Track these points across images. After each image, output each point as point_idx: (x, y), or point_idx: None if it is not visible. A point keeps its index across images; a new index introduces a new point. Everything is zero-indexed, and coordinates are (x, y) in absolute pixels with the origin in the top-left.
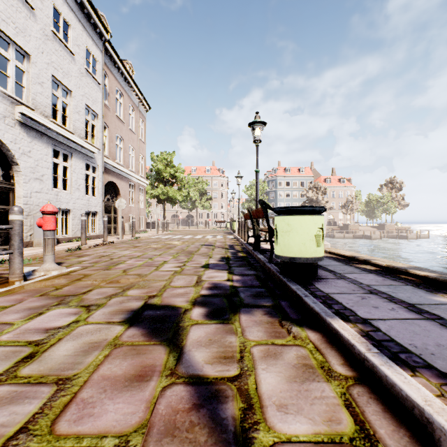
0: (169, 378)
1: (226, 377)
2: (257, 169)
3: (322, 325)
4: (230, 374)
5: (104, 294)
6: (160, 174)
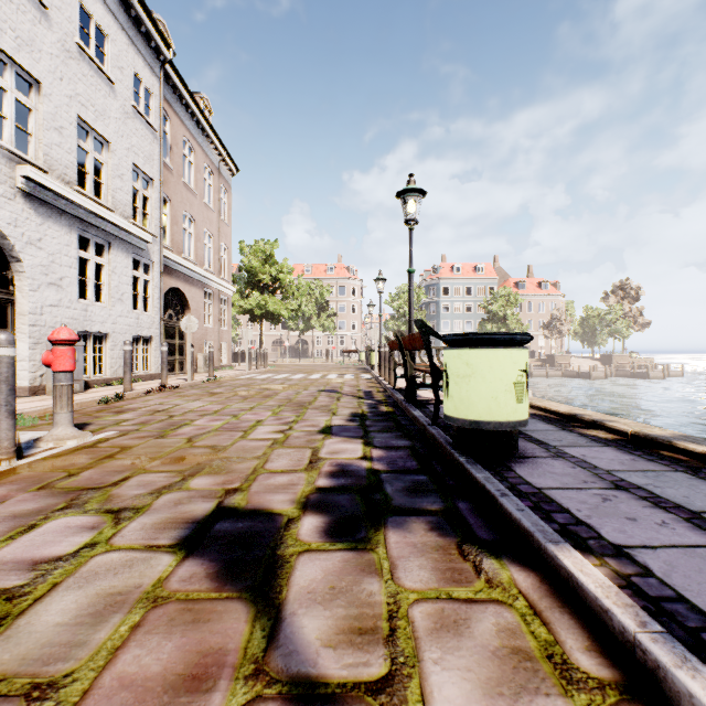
0: (250, 685)
1: (363, 682)
2: (411, 268)
3: (538, 555)
4: (372, 675)
5: (149, 486)
6: (255, 276)
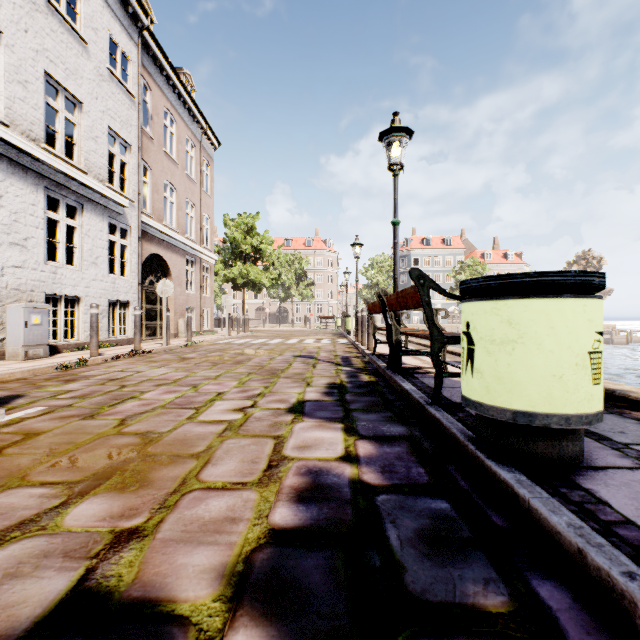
0: None
1: None
2: (395, 218)
3: None
4: None
5: None
6: (238, 247)
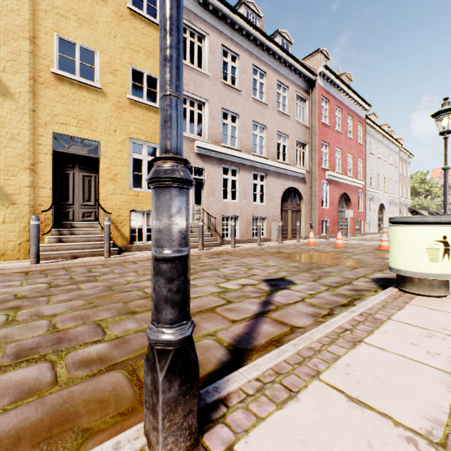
0: None
1: None
2: None
3: None
4: None
5: None
6: (415, 190)
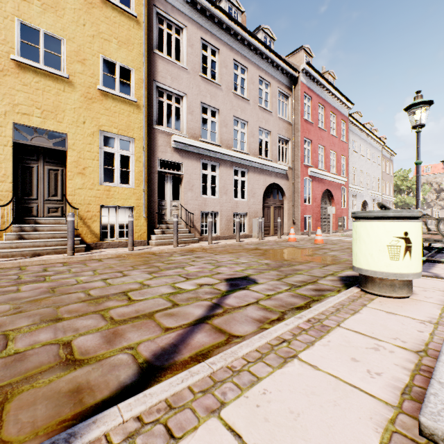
0: None
1: None
2: None
3: None
4: None
5: None
6: (397, 188)
